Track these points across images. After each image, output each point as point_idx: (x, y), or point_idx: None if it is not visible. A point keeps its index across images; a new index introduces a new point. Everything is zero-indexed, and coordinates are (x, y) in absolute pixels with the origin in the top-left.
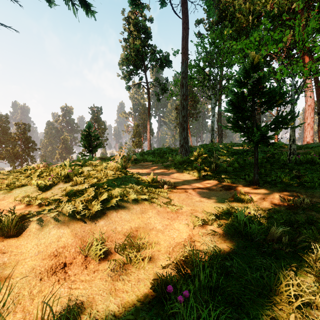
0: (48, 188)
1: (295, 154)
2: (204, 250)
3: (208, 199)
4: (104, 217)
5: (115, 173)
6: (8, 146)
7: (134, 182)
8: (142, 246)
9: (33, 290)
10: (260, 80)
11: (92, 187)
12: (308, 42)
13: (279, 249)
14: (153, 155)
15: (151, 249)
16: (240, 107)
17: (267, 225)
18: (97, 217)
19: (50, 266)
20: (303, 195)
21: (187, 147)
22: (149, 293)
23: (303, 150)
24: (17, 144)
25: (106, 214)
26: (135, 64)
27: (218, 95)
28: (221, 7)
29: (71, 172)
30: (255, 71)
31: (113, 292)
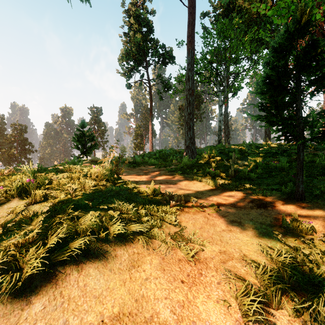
0: None
1: None
2: None
3: (240, 226)
4: (47, 287)
5: (97, 184)
6: (3, 148)
7: (125, 198)
8: None
9: None
10: (316, 43)
11: (43, 214)
12: None
13: None
14: (155, 158)
15: None
16: (281, 86)
17: None
18: (31, 290)
19: None
20: None
21: (193, 148)
22: None
23: None
24: (13, 146)
25: (55, 279)
26: (136, 60)
27: (226, 92)
28: None
29: (31, 183)
30: (302, 35)
31: None
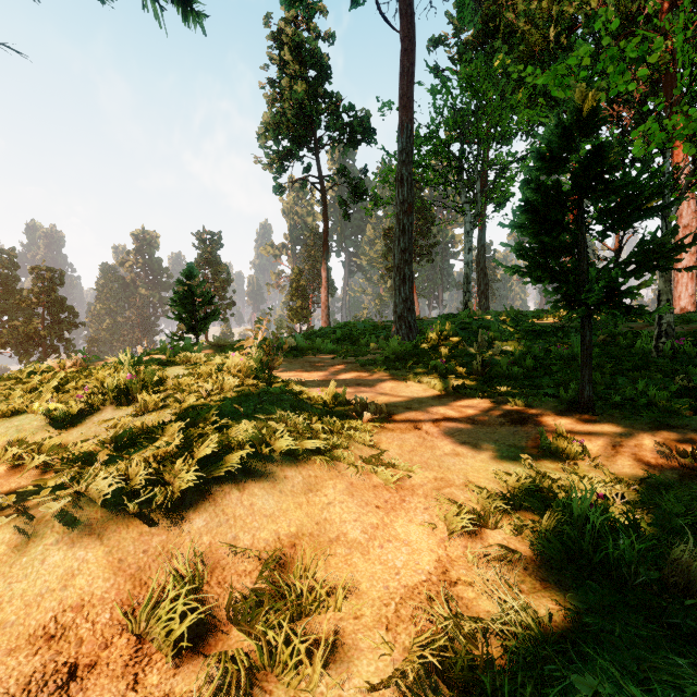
0: (75, 420)
1: (671, 335)
2: (496, 625)
3: (475, 449)
4: (205, 505)
5: (242, 383)
6: (15, 318)
7: (289, 406)
8: (307, 600)
9: None
10: (601, 151)
11: (179, 422)
12: None
13: None
14: (334, 339)
15: (335, 609)
16: (550, 220)
17: (648, 529)
18: (186, 507)
19: (26, 679)
20: None
21: (411, 320)
22: None
23: (681, 326)
24: (35, 313)
25: (213, 497)
26: (294, 136)
27: (479, 205)
28: (486, 8)
29: (133, 381)
30: (586, 132)
31: None
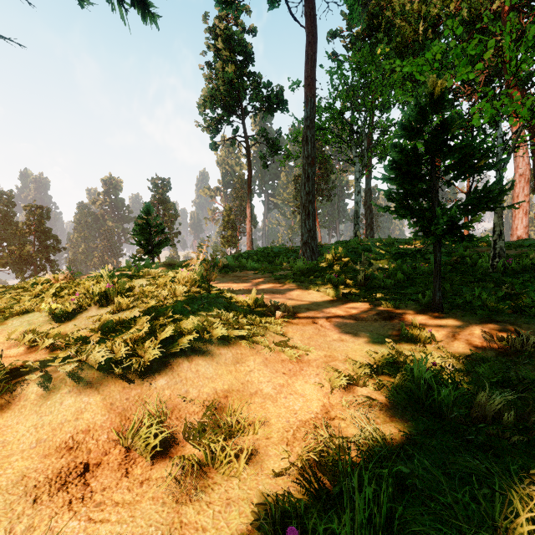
0: (70, 316)
1: (503, 256)
2: (355, 438)
3: (355, 337)
4: (166, 371)
5: (189, 290)
6: (12, 244)
7: (222, 306)
8: (235, 428)
9: (16, 526)
10: (446, 124)
11: (146, 316)
12: (525, 62)
13: (497, 436)
14: (256, 260)
15: (253, 434)
16: (410, 173)
17: (467, 387)
18: (153, 372)
19: (57, 470)
20: (524, 329)
21: (314, 245)
22: (248, 532)
23: (514, 250)
24: (27, 240)
25: (171, 366)
26: (225, 106)
27: (366, 158)
28: (372, 9)
29: (111, 289)
30: (437, 110)
31: (176, 531)
